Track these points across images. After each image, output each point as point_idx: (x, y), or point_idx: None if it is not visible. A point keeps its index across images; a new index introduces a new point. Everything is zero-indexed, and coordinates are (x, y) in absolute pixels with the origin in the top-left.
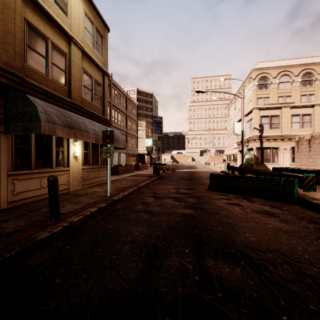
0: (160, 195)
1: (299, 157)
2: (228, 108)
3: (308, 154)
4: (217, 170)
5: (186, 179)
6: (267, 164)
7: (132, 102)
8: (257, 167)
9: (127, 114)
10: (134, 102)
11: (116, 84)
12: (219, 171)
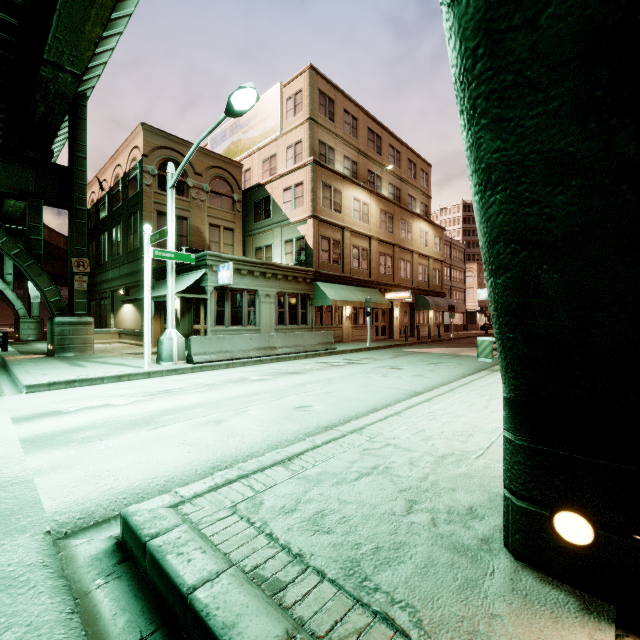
0: None
1: None
2: None
3: None
4: None
5: None
6: None
7: (457, 245)
8: None
9: (451, 263)
10: (460, 244)
11: None
12: None
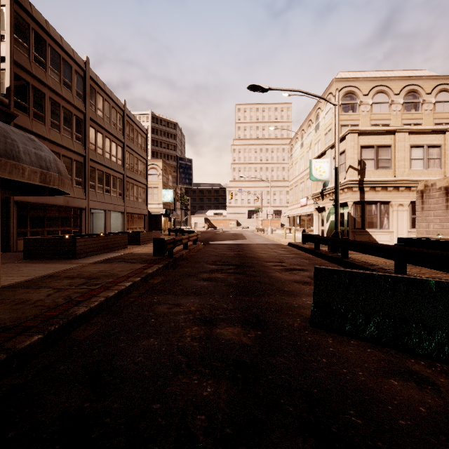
0: (109, 410)
1: (426, 219)
2: (291, 147)
3: (443, 213)
4: (281, 241)
5: (232, 266)
6: (371, 232)
7: (135, 123)
8: (355, 236)
9: (124, 142)
10: (139, 124)
11: (100, 82)
12: (285, 244)
